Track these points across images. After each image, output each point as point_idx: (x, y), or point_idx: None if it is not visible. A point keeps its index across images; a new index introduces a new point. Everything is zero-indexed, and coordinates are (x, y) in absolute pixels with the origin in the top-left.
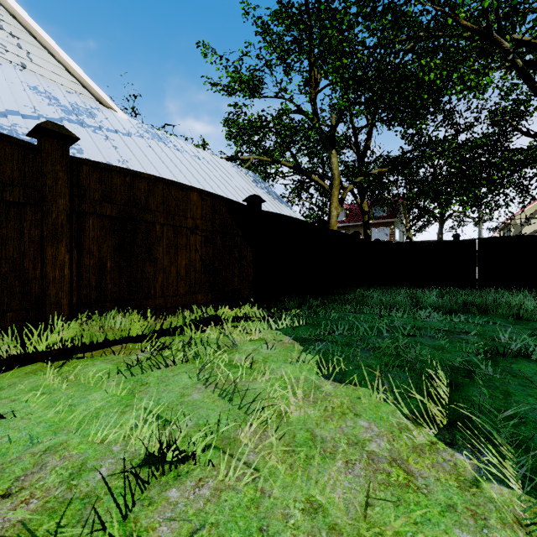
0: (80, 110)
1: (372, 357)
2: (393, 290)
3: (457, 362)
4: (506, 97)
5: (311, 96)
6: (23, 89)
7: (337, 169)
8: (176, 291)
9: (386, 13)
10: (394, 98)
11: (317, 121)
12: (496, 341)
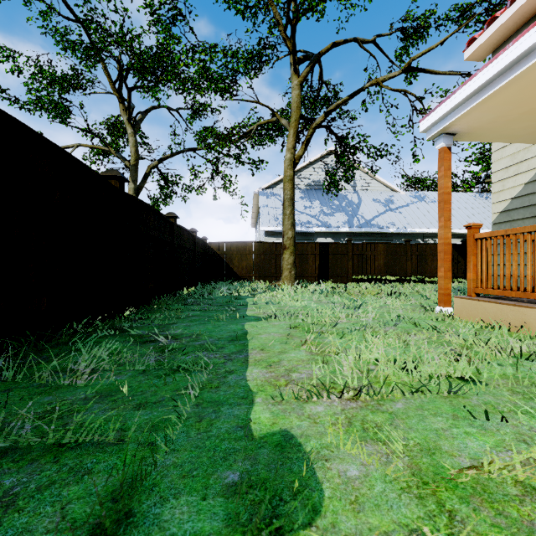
0: (388, 201)
1: None
2: None
3: None
4: None
5: None
6: (371, 202)
7: None
8: (433, 272)
9: None
10: None
11: None
12: None
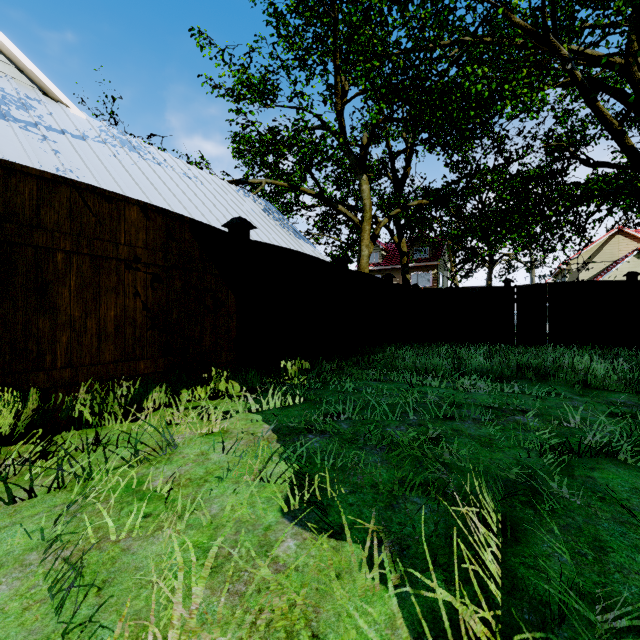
0: (8, 98)
1: (383, 465)
2: (432, 349)
3: (513, 473)
4: (562, 122)
5: (337, 107)
6: None
7: (369, 198)
8: (97, 357)
9: (424, 1)
10: (436, 115)
11: (345, 138)
12: (563, 425)
